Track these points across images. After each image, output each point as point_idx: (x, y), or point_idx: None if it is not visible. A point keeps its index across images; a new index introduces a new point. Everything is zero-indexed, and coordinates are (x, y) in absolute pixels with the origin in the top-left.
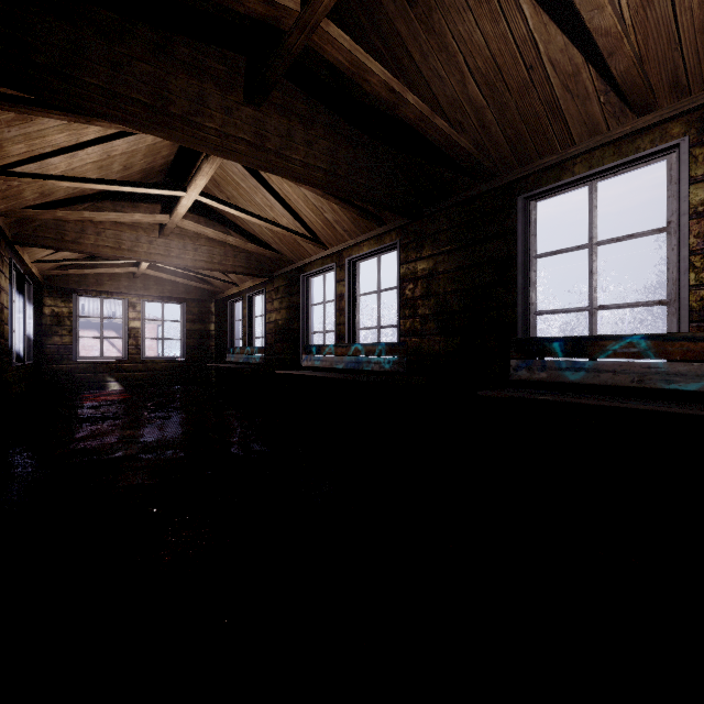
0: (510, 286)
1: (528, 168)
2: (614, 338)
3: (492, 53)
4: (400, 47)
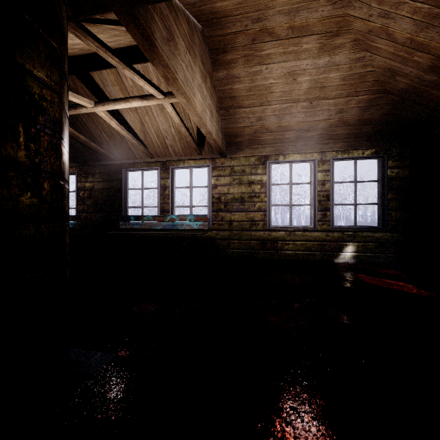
0: (121, 198)
1: (125, 161)
2: (145, 216)
3: (110, 130)
4: (78, 115)
